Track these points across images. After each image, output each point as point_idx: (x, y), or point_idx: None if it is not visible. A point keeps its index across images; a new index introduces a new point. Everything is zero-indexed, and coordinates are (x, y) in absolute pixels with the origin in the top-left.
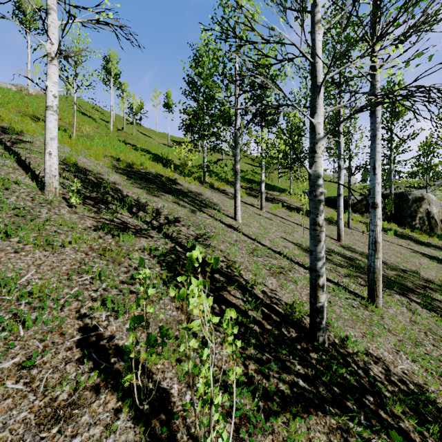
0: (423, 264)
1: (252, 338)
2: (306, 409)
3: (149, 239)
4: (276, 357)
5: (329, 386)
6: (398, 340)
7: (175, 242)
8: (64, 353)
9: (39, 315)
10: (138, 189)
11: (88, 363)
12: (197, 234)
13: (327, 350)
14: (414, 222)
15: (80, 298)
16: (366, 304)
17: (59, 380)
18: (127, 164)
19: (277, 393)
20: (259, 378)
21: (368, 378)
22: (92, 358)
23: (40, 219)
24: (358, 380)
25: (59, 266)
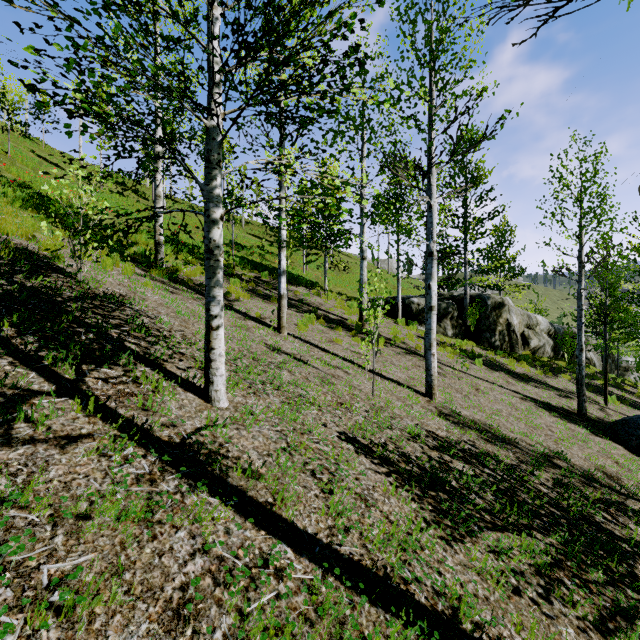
0: (552, 427)
1: None
2: None
3: None
4: None
5: None
6: None
7: None
8: None
9: None
10: None
11: None
12: None
13: None
14: (493, 338)
15: None
16: None
17: None
18: None
19: None
20: None
21: None
22: None
23: None
24: None
25: None
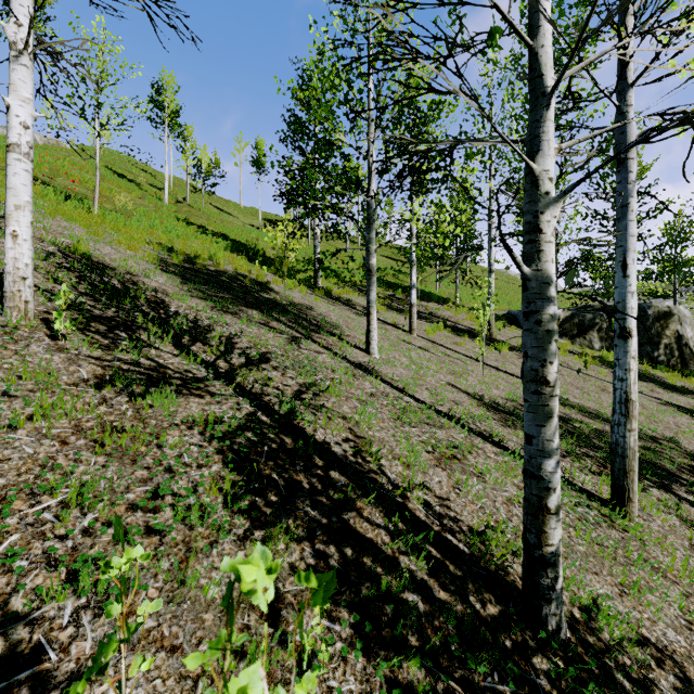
0: (682, 425)
1: (410, 631)
2: None
3: (206, 400)
4: (465, 682)
5: None
6: (684, 596)
7: (256, 404)
8: None
9: None
10: (199, 301)
11: None
12: (301, 385)
13: (563, 643)
14: (656, 353)
15: (14, 568)
16: (612, 517)
17: None
18: (186, 256)
19: None
20: None
21: None
22: None
23: None
24: None
25: None
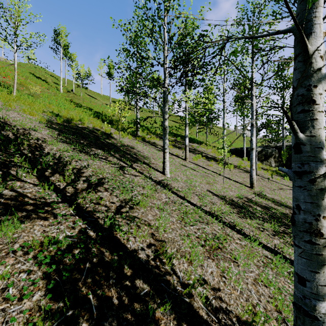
0: None
1: None
2: None
3: (49, 222)
4: None
5: None
6: None
7: (88, 221)
8: None
9: None
10: (66, 145)
11: None
12: (122, 201)
13: None
14: None
15: None
16: None
17: None
18: (66, 119)
19: None
20: None
21: None
22: None
23: None
24: None
25: None
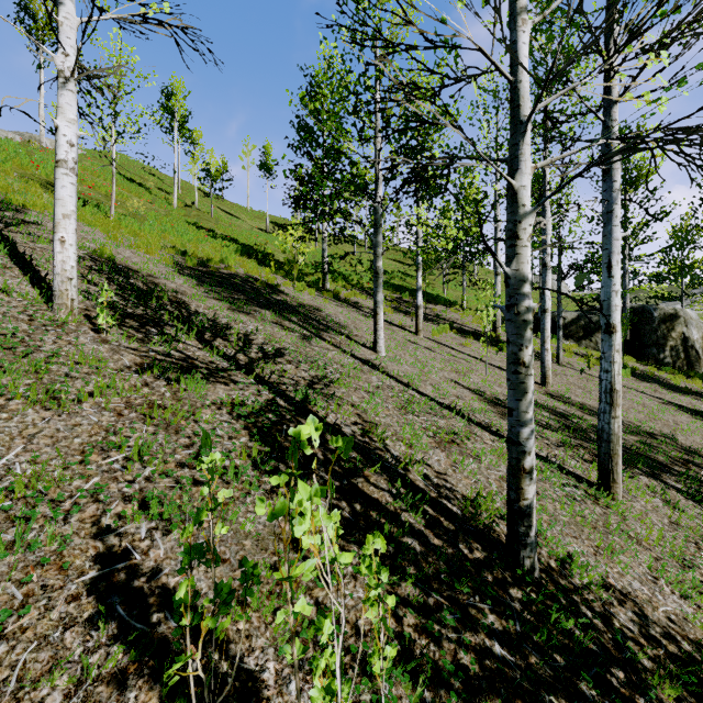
0: (681, 423)
1: (408, 563)
2: (509, 702)
3: (231, 387)
4: (452, 599)
5: (547, 652)
6: (655, 559)
7: (274, 391)
8: (63, 607)
9: (21, 533)
10: (215, 301)
11: (107, 627)
12: (313, 377)
13: (537, 582)
14: (662, 355)
15: (101, 498)
16: (596, 496)
17: (49, 664)
18: (199, 260)
19: (456, 671)
20: (422, 641)
21: (611, 632)
22: (117, 614)
23: (41, 354)
24: (595, 637)
25: (69, 437)
